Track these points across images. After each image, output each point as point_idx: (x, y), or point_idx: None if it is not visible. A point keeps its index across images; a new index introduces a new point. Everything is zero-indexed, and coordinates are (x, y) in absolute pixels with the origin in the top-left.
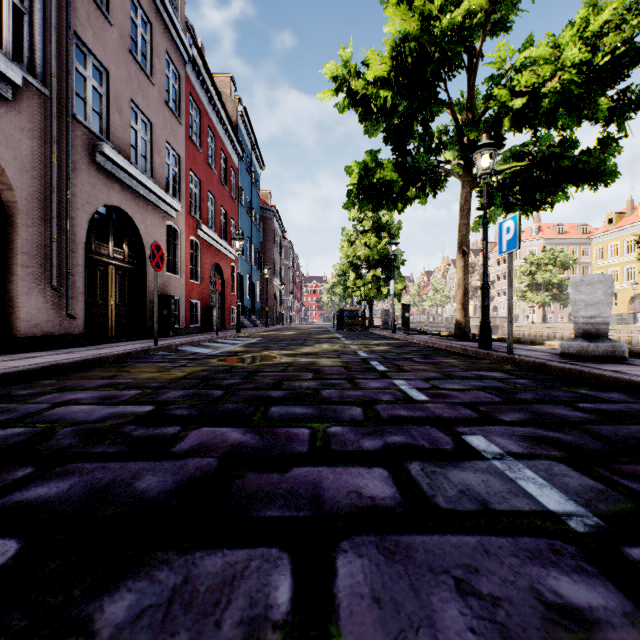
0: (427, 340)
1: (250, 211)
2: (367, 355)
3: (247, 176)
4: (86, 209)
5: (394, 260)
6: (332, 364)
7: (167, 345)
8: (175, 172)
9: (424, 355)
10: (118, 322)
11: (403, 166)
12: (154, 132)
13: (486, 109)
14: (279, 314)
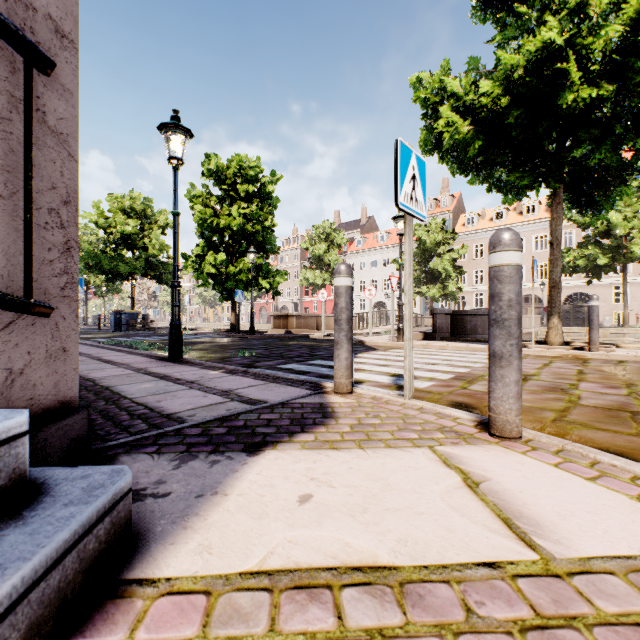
0: None
1: None
2: None
3: None
4: None
5: None
6: None
7: None
8: None
9: None
10: None
11: None
12: None
13: None
14: None
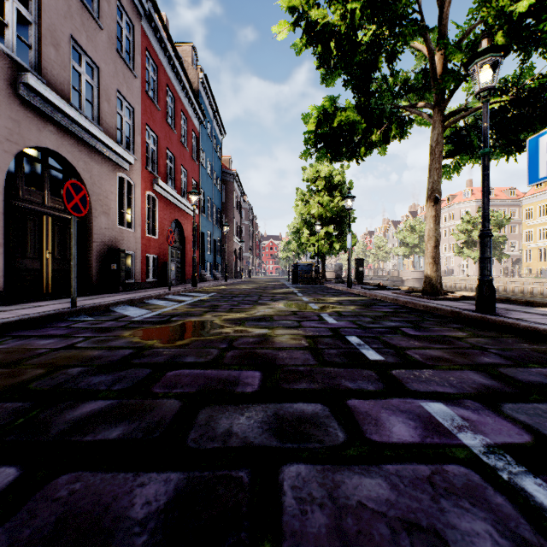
0: (396, 298)
1: (211, 173)
2: (336, 321)
3: (208, 140)
4: (6, 147)
5: (345, 218)
6: (293, 343)
7: (92, 306)
8: (129, 125)
9: (410, 322)
10: (57, 277)
11: (366, 108)
12: (102, 78)
13: (461, 40)
14: (239, 268)
